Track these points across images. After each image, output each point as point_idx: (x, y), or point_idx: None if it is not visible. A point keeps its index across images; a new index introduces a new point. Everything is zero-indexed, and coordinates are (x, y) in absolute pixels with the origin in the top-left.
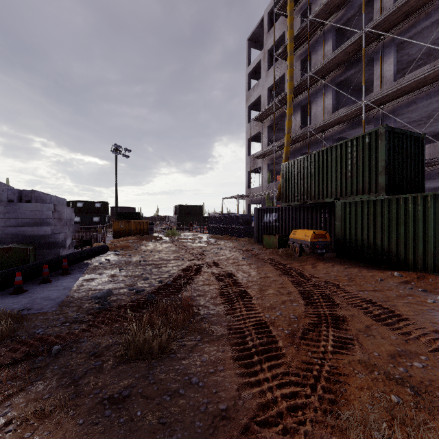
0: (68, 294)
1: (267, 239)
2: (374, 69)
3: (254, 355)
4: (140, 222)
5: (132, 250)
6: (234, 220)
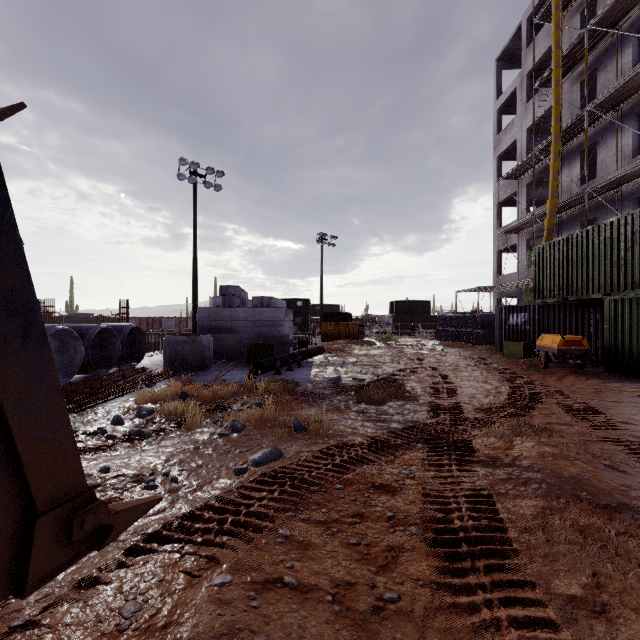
0: (310, 378)
1: (510, 347)
2: None
3: (442, 410)
4: (350, 324)
5: (345, 353)
6: (470, 322)
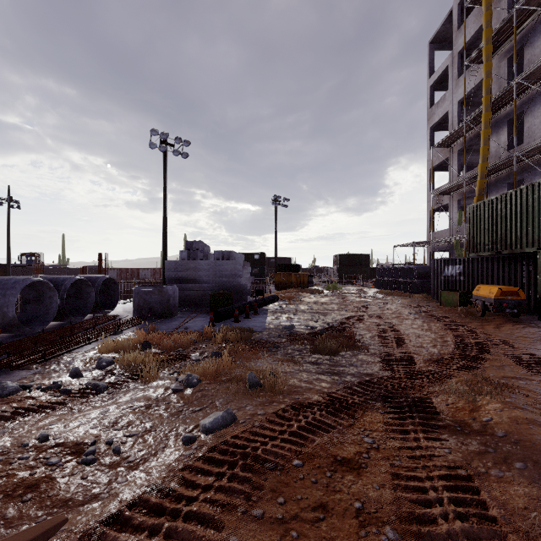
0: (266, 325)
1: (446, 296)
2: None
3: (394, 362)
4: (301, 274)
5: (297, 301)
6: (407, 273)
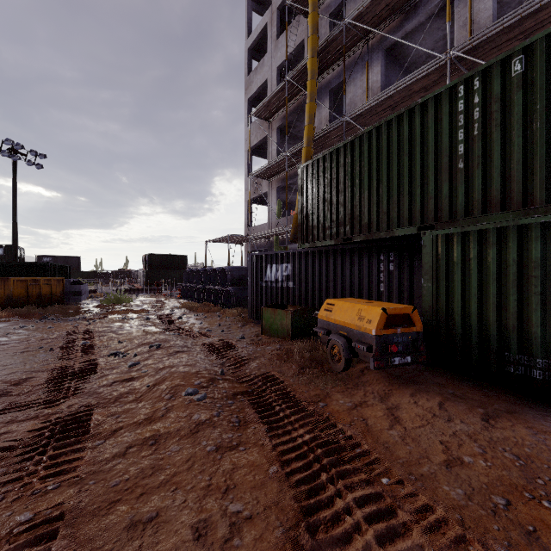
0: None
1: (271, 317)
2: (457, 11)
3: None
4: (42, 281)
5: None
6: (219, 277)
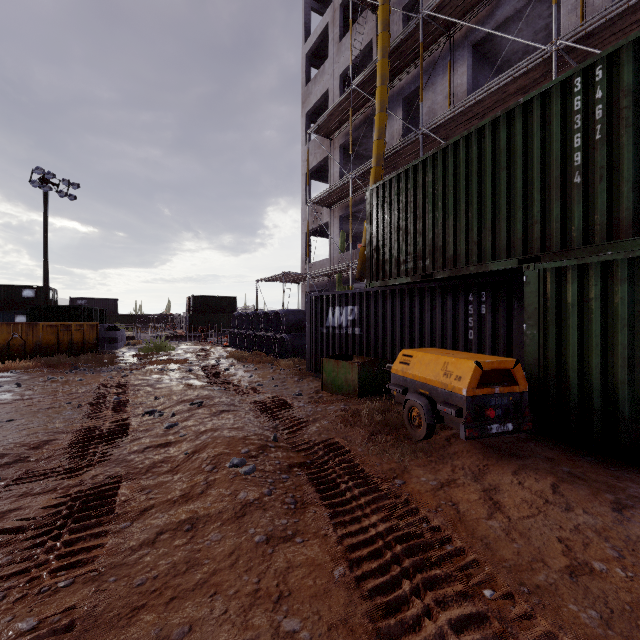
0: None
1: (333, 370)
2: None
3: None
4: (73, 326)
5: None
6: (272, 322)
